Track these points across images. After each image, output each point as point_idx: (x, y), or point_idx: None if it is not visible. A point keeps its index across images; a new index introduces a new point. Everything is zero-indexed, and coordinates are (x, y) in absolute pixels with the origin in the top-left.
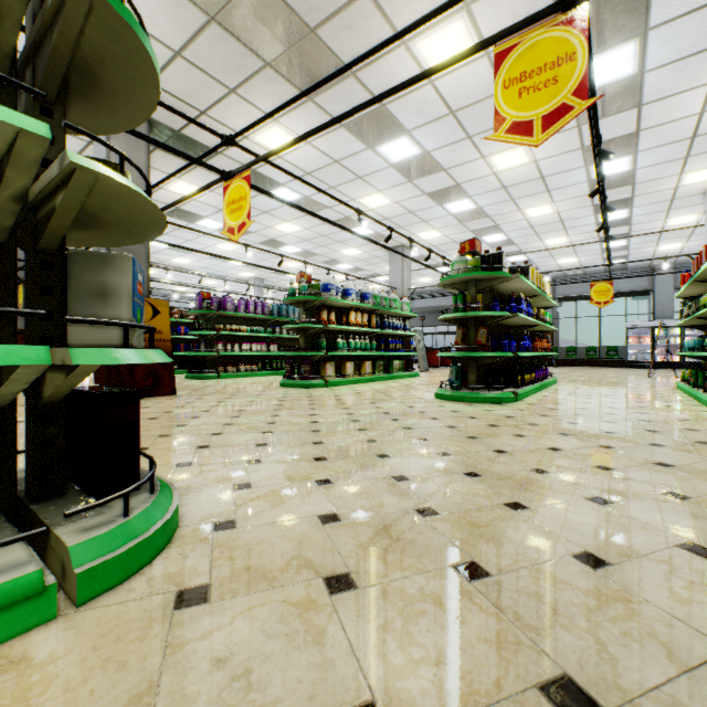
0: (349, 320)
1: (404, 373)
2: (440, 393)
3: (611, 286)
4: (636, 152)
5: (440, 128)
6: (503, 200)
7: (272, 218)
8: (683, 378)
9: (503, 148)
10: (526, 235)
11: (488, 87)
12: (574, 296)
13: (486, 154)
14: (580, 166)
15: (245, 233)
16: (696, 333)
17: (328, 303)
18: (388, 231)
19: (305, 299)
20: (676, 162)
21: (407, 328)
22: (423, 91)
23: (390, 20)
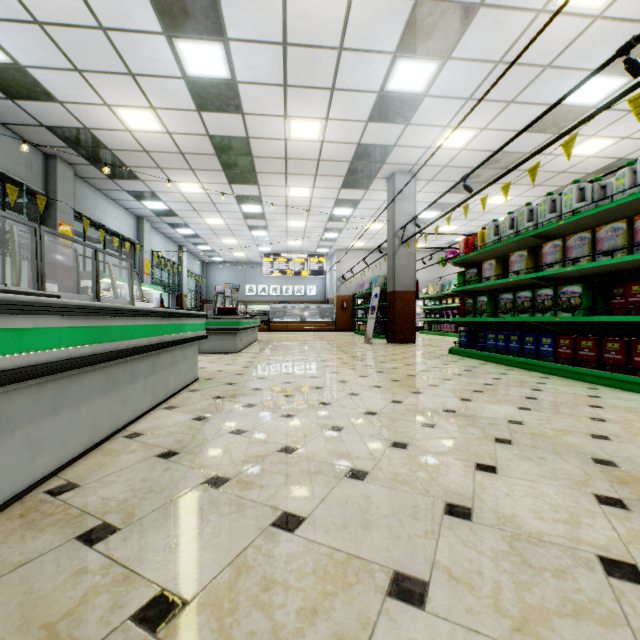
0: None
1: None
2: None
3: None
4: None
5: None
6: None
7: None
8: None
9: None
10: None
11: (628, 118)
12: None
13: None
14: None
15: None
16: None
17: None
18: None
19: None
20: None
21: None
22: (636, 136)
23: (575, 164)
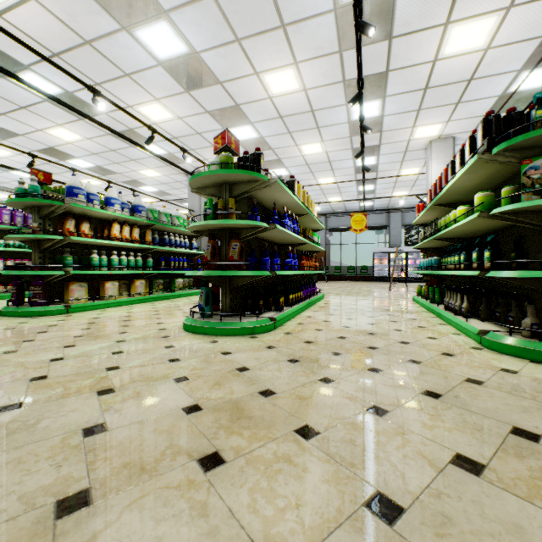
0: (111, 234)
1: (190, 291)
2: (185, 323)
3: (365, 217)
4: (385, 97)
5: (203, 17)
6: (281, 132)
7: (37, 117)
8: (418, 292)
9: (274, 65)
10: (304, 173)
11: None
12: (340, 228)
13: (259, 69)
14: (342, 103)
15: (11, 135)
16: (414, 257)
17: (80, 211)
18: (181, 153)
19: (36, 203)
20: (411, 114)
21: (194, 246)
22: None
23: None
